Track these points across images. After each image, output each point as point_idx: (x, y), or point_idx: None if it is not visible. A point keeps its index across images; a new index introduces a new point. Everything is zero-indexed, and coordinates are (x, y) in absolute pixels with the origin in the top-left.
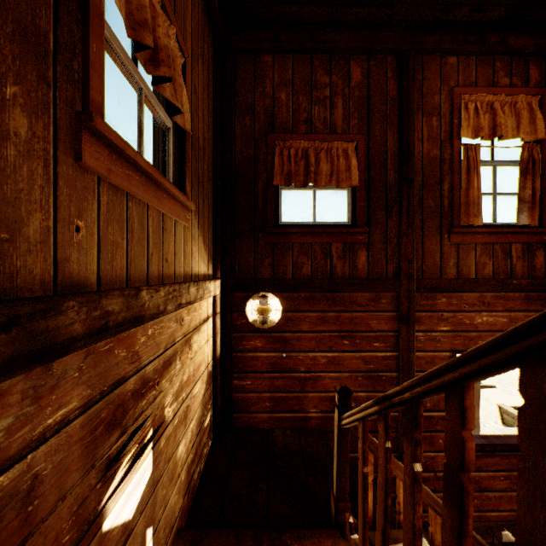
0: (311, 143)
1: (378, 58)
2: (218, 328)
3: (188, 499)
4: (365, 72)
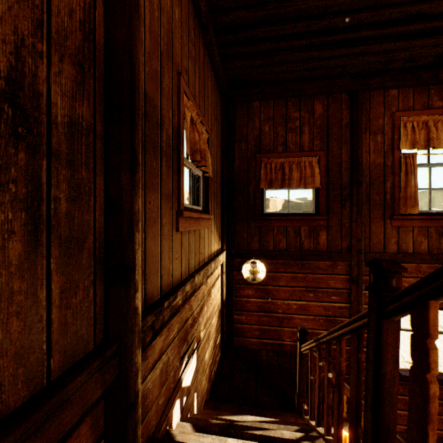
0: (286, 159)
1: (335, 96)
2: (224, 282)
3: (210, 385)
4: (325, 107)
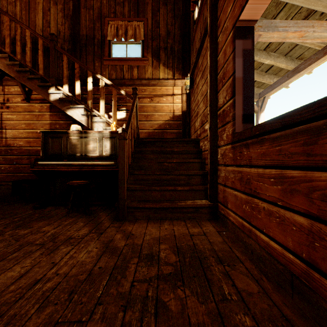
0: None
1: None
2: (183, 100)
3: None
4: None
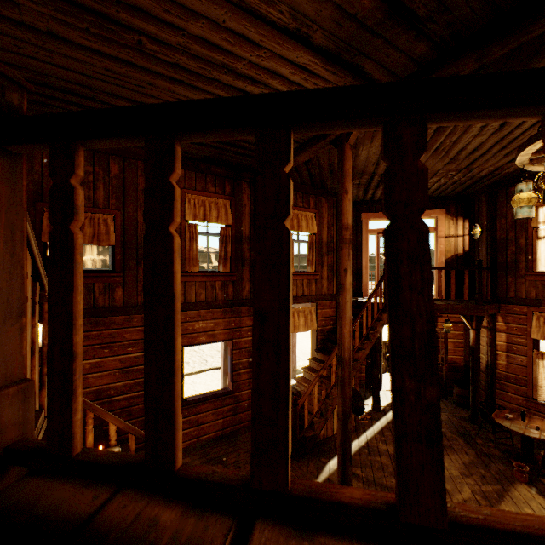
0: None
1: (131, 161)
2: None
3: None
4: (122, 168)
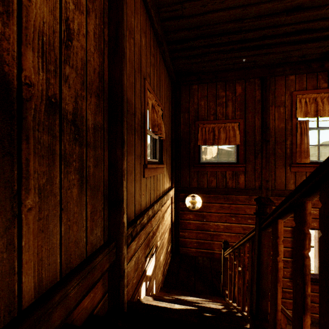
0: (216, 124)
1: (250, 81)
2: (173, 209)
3: (163, 278)
4: (243, 88)
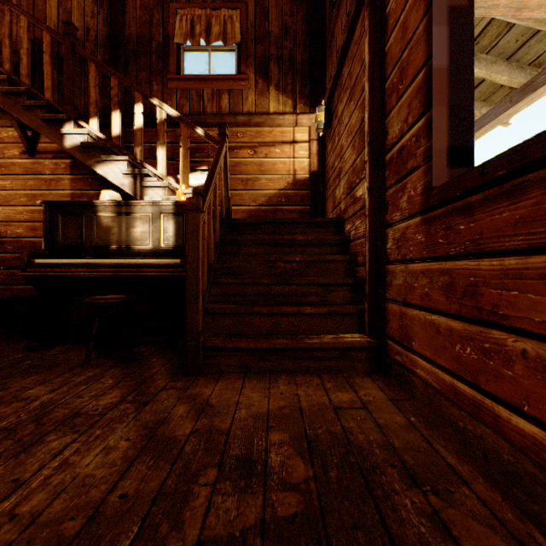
0: None
1: None
2: (313, 152)
3: None
4: None
